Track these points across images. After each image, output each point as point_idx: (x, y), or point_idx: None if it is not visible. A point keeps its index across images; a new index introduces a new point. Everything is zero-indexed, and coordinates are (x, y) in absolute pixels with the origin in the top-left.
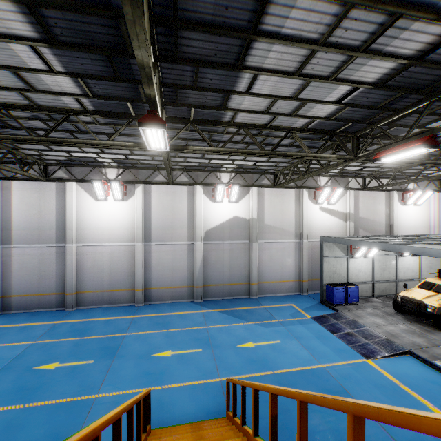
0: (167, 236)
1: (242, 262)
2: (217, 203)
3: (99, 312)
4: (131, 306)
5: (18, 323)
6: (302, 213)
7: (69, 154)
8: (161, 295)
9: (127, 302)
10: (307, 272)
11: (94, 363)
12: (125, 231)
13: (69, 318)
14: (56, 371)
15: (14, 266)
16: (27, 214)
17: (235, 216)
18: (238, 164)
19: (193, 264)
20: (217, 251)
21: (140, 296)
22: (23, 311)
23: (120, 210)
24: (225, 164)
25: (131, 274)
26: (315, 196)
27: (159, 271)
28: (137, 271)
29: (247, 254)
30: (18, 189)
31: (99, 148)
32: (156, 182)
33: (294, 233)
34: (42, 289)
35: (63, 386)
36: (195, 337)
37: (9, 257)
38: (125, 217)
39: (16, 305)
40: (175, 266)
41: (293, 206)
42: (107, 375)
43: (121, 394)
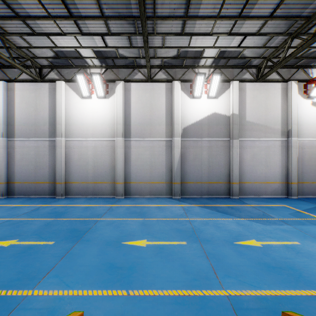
0: (146, 132)
1: (221, 161)
2: (195, 99)
3: (83, 200)
4: (112, 198)
5: (12, 204)
6: (290, 109)
7: (52, 40)
8: (140, 189)
9: (108, 194)
10: (297, 173)
11: (53, 245)
12: (107, 127)
13: (55, 203)
14: (7, 249)
15: (16, 156)
16: (26, 112)
17: (214, 112)
18: (220, 46)
19: (171, 160)
20: (195, 148)
21: (120, 189)
22: (23, 196)
23: (102, 107)
24: (206, 47)
25: (113, 168)
26: (306, 90)
27: (138, 166)
28: (117, 165)
29: (227, 152)
30: (19, 89)
31: (73, 19)
32: (135, 80)
33: (280, 131)
34: (37, 178)
35: (0, 269)
36: (176, 228)
37: (13, 149)
38: (107, 114)
39: (17, 191)
40: (153, 162)
41: (279, 101)
42: (59, 261)
43: (64, 295)
